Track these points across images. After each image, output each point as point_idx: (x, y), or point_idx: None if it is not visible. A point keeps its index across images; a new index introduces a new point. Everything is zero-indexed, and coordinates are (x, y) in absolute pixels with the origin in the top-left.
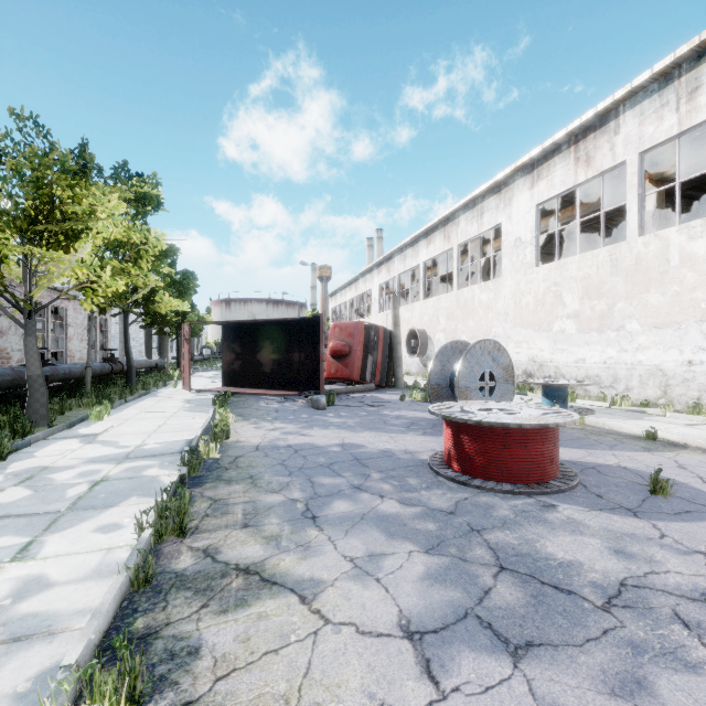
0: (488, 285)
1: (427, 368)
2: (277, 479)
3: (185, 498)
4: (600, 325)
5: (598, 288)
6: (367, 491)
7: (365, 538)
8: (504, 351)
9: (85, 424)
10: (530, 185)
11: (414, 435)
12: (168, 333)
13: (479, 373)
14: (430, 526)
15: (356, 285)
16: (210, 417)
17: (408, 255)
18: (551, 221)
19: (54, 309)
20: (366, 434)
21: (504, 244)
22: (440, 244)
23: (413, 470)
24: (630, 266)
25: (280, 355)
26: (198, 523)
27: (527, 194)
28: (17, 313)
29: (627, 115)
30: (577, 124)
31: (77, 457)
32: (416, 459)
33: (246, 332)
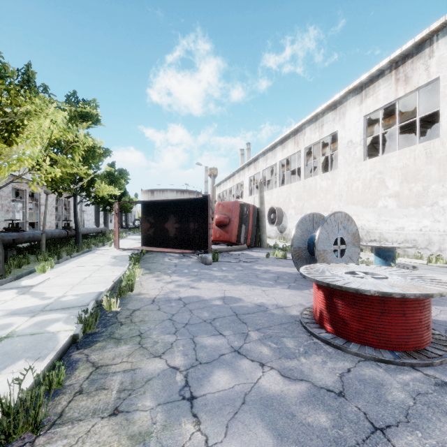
0: (326, 175)
1: (282, 234)
2: (163, 338)
3: (60, 371)
4: (417, 202)
5: (415, 174)
6: (247, 356)
7: (249, 443)
8: (352, 221)
9: (31, 276)
10: (359, 102)
11: (281, 288)
12: (109, 210)
13: (333, 238)
14: (323, 419)
15: (233, 178)
16: (123, 271)
17: (269, 157)
18: (372, 129)
19: (32, 194)
20: (243, 287)
21: (339, 145)
22: (291, 148)
23: (287, 328)
24: (442, 157)
25: (181, 225)
26: (65, 405)
27: (357, 109)
28: (2, 196)
29: (439, 42)
30: (398, 52)
31: (3, 308)
32: (288, 315)
33: (157, 209)
